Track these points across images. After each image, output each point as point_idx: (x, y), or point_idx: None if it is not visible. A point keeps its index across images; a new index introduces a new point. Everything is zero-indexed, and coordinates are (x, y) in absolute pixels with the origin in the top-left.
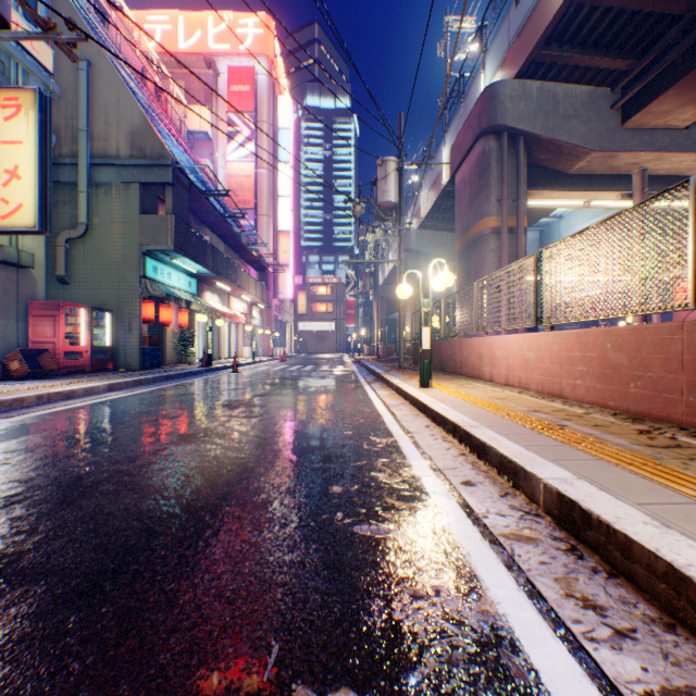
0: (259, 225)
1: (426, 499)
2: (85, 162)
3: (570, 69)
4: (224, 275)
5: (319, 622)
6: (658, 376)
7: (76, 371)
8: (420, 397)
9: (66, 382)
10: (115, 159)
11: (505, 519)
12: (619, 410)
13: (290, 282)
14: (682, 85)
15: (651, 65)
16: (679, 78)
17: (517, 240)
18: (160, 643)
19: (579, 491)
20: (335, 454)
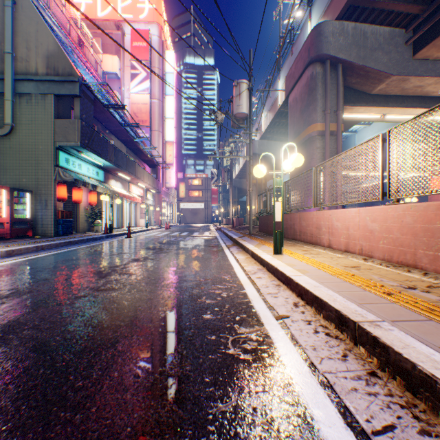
0: (152, 137)
1: None
2: (10, 77)
3: (376, 13)
4: (124, 168)
5: None
6: None
7: None
8: (278, 266)
9: None
10: (34, 76)
11: None
12: None
13: (174, 175)
14: None
15: (438, 9)
16: None
17: (336, 140)
18: None
19: None
20: (188, 373)
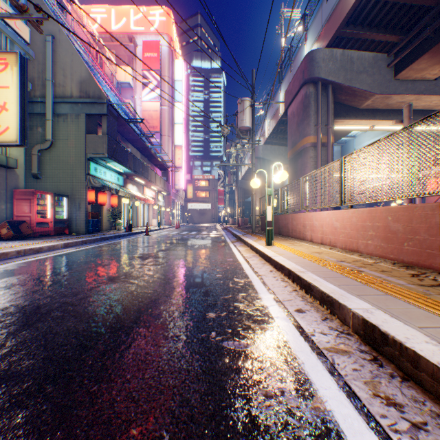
0: (162, 142)
1: (272, 322)
2: (50, 100)
3: (361, 41)
4: (140, 173)
5: (198, 417)
6: (423, 238)
7: (44, 235)
8: (266, 252)
9: (37, 242)
10: (70, 98)
11: (326, 337)
12: (397, 260)
13: (183, 178)
14: (433, 51)
15: (413, 39)
16: (431, 47)
17: (327, 151)
18: (82, 435)
19: (377, 318)
20: (210, 290)
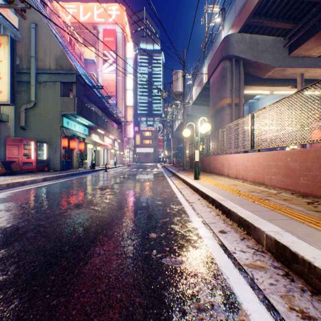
0: (118, 103)
1: (201, 241)
2: (34, 72)
3: (264, 28)
4: (101, 126)
5: None
6: (316, 175)
7: (29, 171)
8: (194, 184)
9: (23, 177)
10: (48, 70)
11: (245, 254)
12: (294, 191)
13: (132, 129)
14: (318, 35)
15: (303, 26)
16: (316, 32)
17: (239, 109)
18: None
19: (287, 239)
20: (152, 214)
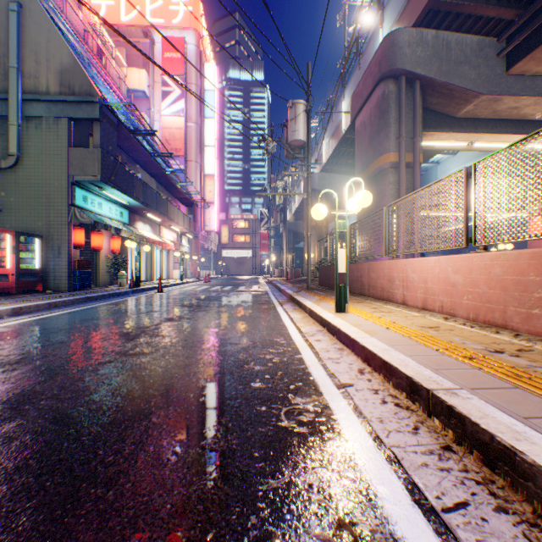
0: (188, 169)
1: None
2: (15, 97)
3: (462, 19)
4: (153, 207)
5: None
6: None
7: (0, 293)
8: (341, 326)
9: None
10: (45, 95)
11: None
12: None
13: (215, 216)
14: None
15: (537, 14)
16: None
17: (413, 174)
18: None
19: None
20: (235, 447)
